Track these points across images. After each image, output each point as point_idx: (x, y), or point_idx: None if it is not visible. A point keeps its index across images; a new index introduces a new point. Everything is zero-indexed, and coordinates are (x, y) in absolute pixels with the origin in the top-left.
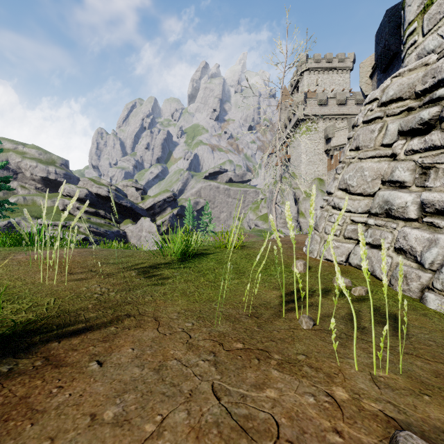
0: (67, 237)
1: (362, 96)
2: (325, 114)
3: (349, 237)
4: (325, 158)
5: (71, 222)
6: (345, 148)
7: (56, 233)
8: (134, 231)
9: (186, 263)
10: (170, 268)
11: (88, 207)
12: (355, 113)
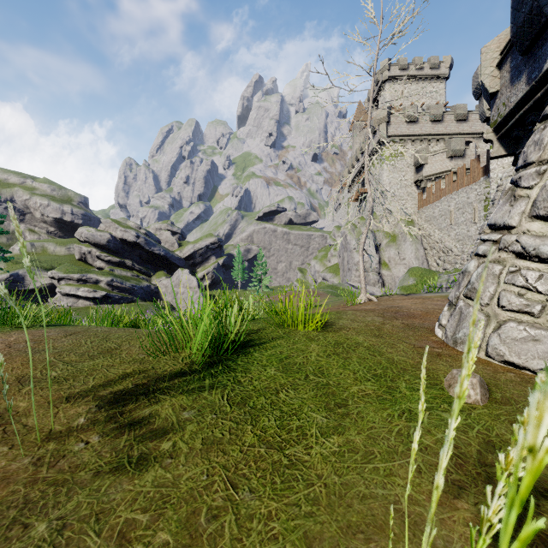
0: (84, 294)
1: (464, 109)
2: (414, 134)
3: None
4: (414, 192)
5: (89, 275)
6: (542, 133)
7: (70, 289)
8: (168, 286)
9: (219, 371)
10: (178, 393)
11: (111, 255)
12: (455, 132)
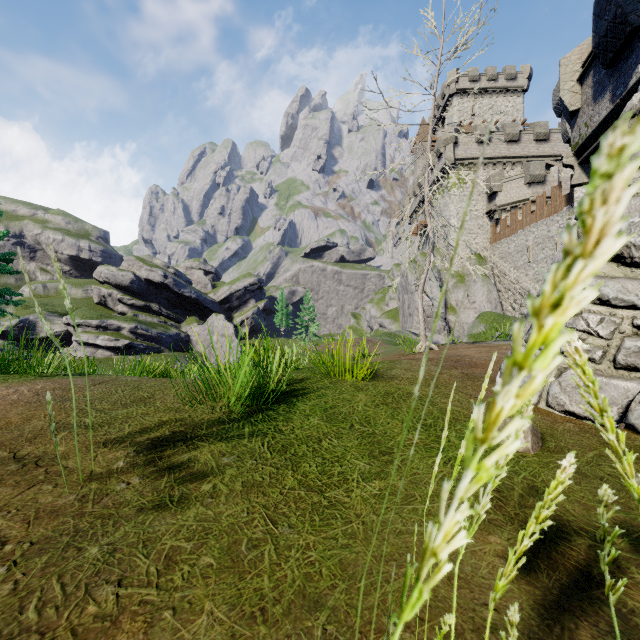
0: (104, 343)
1: (545, 128)
2: (486, 156)
3: (629, 366)
4: (486, 224)
5: (110, 321)
6: None
7: (88, 337)
8: (201, 334)
9: (259, 420)
10: (217, 440)
11: (135, 298)
12: (534, 154)
